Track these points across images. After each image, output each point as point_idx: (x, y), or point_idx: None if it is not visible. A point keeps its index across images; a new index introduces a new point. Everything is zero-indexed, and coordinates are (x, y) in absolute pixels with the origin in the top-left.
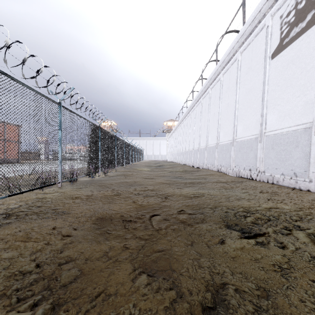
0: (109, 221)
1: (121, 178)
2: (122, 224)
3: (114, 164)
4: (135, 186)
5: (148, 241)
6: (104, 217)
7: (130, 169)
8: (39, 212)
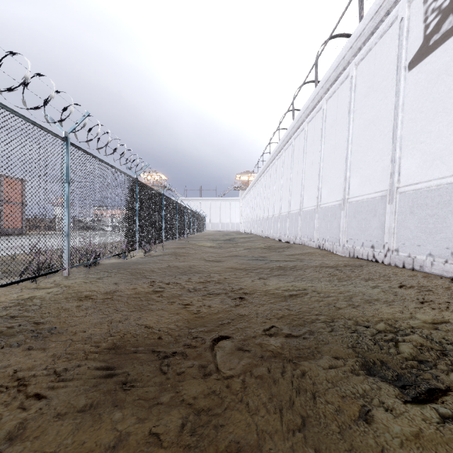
0: (131, 353)
1: (170, 259)
2: (156, 361)
3: (161, 237)
4: (189, 275)
5: (207, 415)
6: (124, 344)
7: (185, 244)
8: (6, 331)
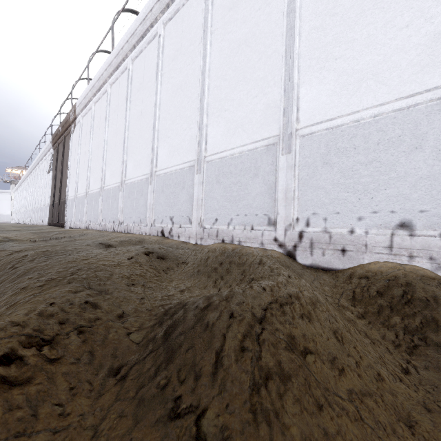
0: None
1: None
2: None
3: None
4: None
5: None
6: None
7: None
8: None
